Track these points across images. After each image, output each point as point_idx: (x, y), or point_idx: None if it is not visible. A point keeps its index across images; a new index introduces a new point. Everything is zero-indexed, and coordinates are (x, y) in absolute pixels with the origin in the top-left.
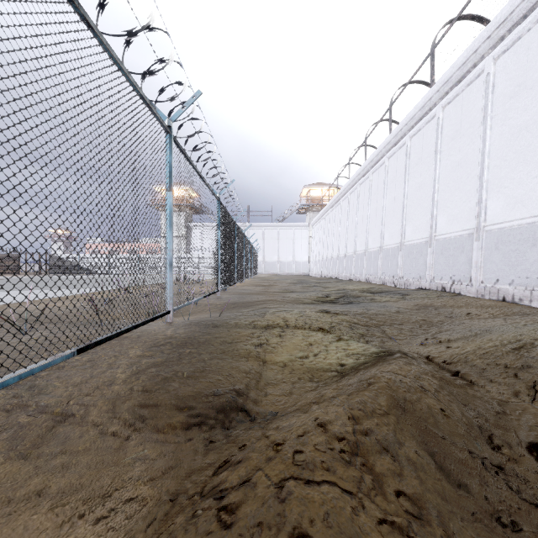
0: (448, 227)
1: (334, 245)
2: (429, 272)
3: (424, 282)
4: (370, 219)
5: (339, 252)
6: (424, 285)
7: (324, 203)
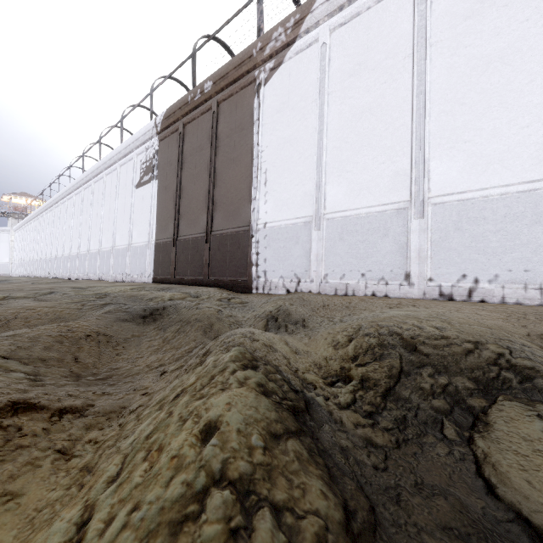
0: (60, 253)
1: (29, 252)
2: (55, 270)
3: (54, 275)
4: (44, 241)
5: (30, 258)
6: (54, 276)
7: (28, 213)
